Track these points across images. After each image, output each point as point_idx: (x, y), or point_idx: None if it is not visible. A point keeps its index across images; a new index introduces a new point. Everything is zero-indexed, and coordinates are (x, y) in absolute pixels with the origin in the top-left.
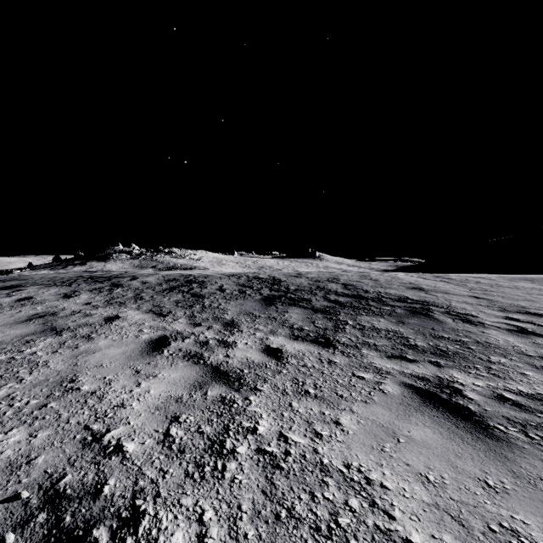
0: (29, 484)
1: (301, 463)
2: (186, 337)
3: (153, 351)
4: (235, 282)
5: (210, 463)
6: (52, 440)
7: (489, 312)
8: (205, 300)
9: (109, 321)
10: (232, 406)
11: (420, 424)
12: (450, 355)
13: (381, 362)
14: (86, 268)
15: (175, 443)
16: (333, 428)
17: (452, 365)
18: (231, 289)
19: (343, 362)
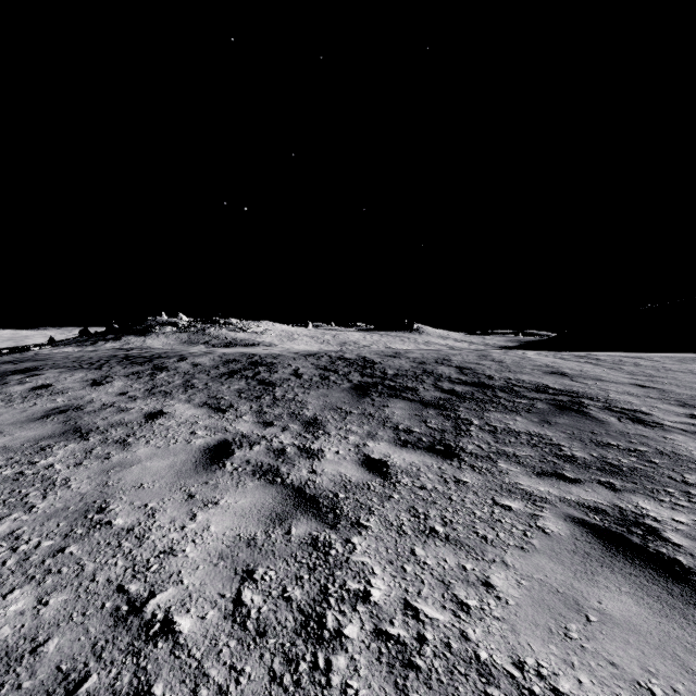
0: (32, 691)
1: (446, 659)
2: (254, 442)
3: (211, 464)
4: (314, 365)
5: (307, 656)
6: (70, 611)
7: (664, 408)
8: (277, 389)
9: (150, 418)
10: (329, 554)
11: (613, 589)
12: (625, 472)
13: (530, 483)
14: (122, 344)
15: (250, 617)
16: (484, 595)
17: (633, 488)
18: (309, 374)
19: (476, 482)
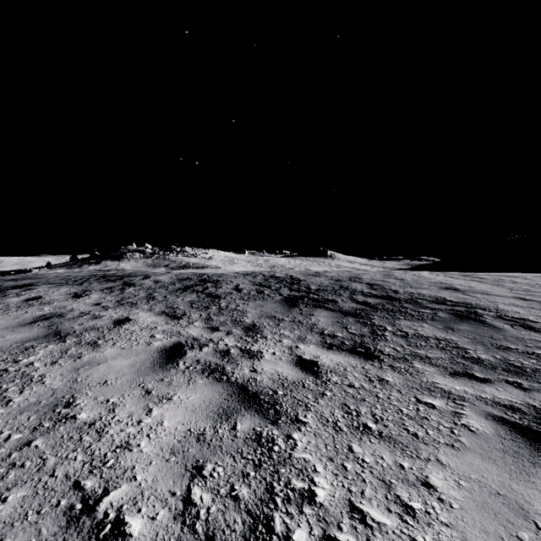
0: None
1: None
2: (203, 344)
3: (166, 363)
4: (251, 282)
5: None
6: (25, 509)
7: None
8: (222, 301)
9: (118, 324)
10: (273, 450)
11: None
12: (529, 372)
13: (446, 382)
14: (101, 267)
15: (199, 519)
16: (426, 496)
17: (540, 387)
18: (248, 289)
19: (397, 381)
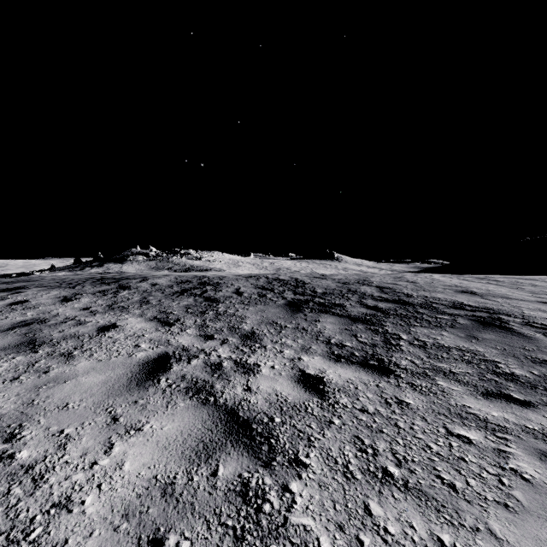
0: None
1: None
2: (193, 356)
3: (145, 380)
4: (253, 285)
5: None
6: None
7: None
8: (220, 305)
9: (102, 331)
10: (262, 511)
11: None
12: None
13: (479, 406)
14: (103, 270)
15: None
16: None
17: None
18: (249, 292)
19: (420, 404)
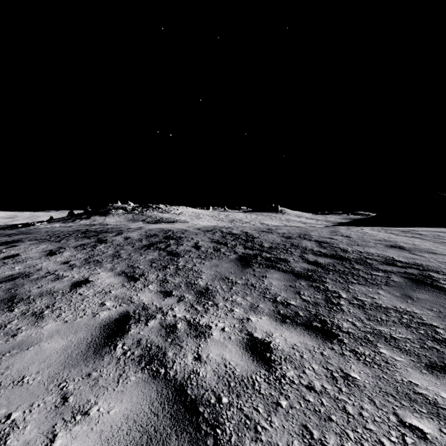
0: None
1: None
2: (151, 316)
3: (103, 345)
4: (210, 239)
5: None
6: None
7: None
8: (180, 260)
9: (74, 287)
10: None
11: None
12: None
13: (426, 383)
14: (90, 221)
15: None
16: None
17: None
18: (206, 247)
19: (366, 380)
